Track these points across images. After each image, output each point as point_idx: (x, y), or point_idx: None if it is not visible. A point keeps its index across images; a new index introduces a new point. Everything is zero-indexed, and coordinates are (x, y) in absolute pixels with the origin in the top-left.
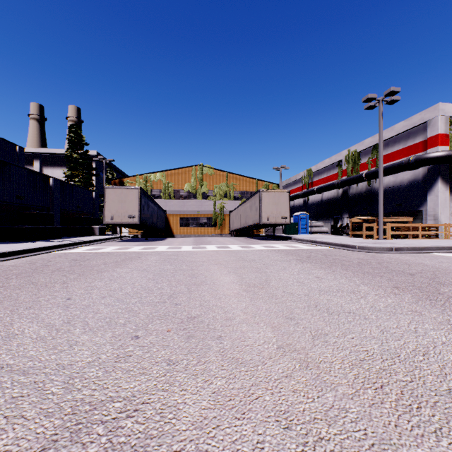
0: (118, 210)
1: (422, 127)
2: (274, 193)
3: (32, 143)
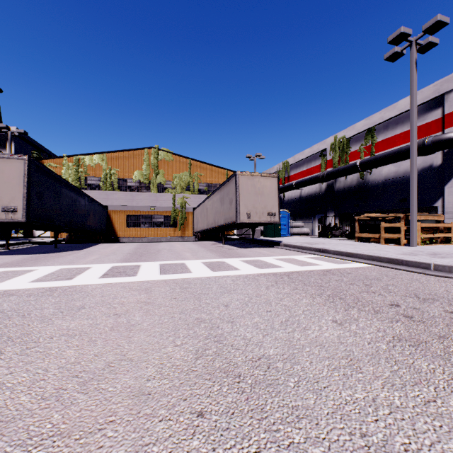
0: None
1: (436, 102)
2: (257, 178)
3: None
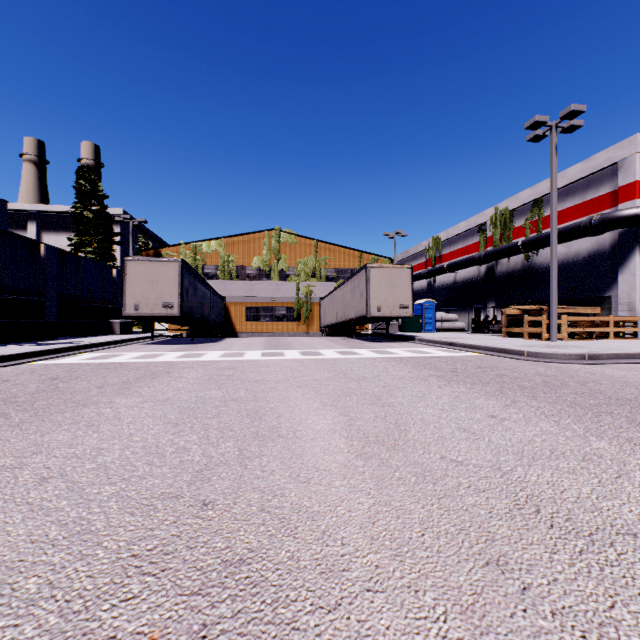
0: (146, 295)
1: (610, 171)
2: (388, 270)
3: (27, 197)
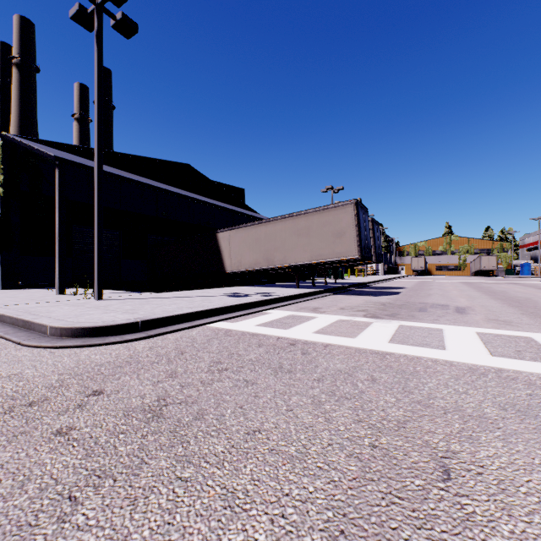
0: (416, 265)
1: None
2: (487, 256)
3: None
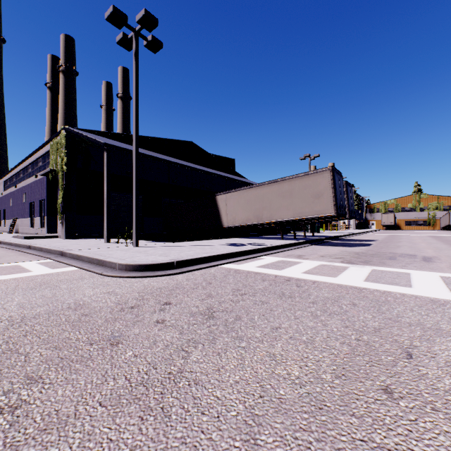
0: (386, 221)
1: None
2: None
3: None
